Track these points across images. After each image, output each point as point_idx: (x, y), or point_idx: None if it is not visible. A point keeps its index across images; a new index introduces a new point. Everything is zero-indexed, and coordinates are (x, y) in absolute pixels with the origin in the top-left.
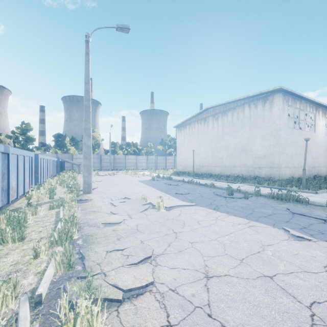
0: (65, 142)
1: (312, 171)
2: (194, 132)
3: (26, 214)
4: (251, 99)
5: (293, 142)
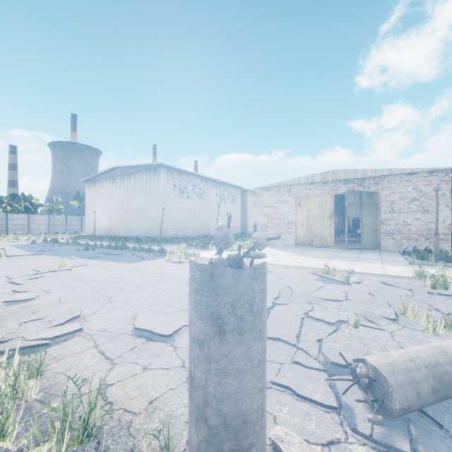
0: None
1: (201, 232)
2: (104, 191)
3: None
4: (147, 167)
5: (179, 208)
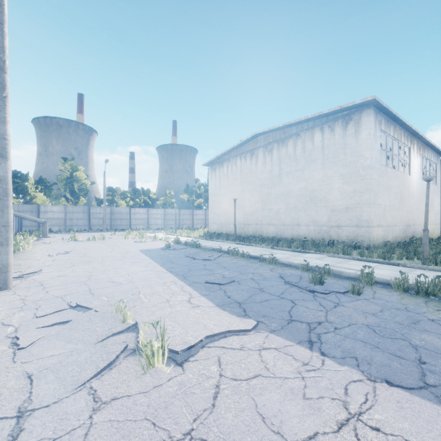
0: (26, 185)
1: (407, 231)
2: (236, 172)
3: None
4: (324, 119)
5: (386, 187)
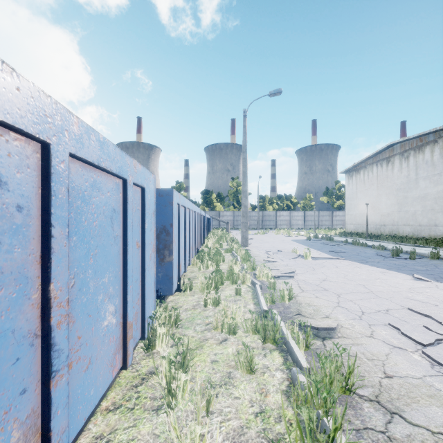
0: (212, 198)
1: None
2: (372, 178)
3: (218, 252)
4: None
5: None
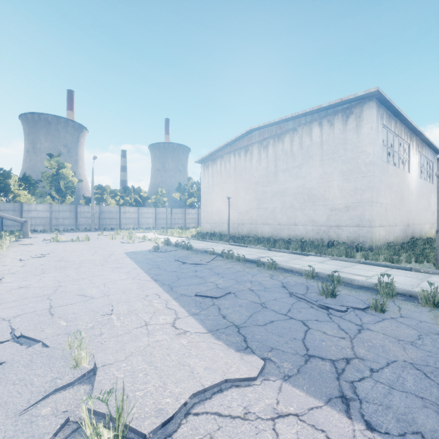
0: (8, 182)
1: (407, 231)
2: (229, 170)
3: None
4: (323, 113)
5: (387, 185)
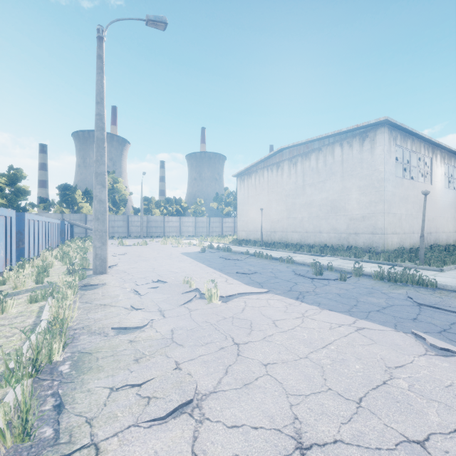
0: (75, 196)
1: (427, 238)
2: (263, 183)
3: None
4: (343, 136)
5: (402, 197)
